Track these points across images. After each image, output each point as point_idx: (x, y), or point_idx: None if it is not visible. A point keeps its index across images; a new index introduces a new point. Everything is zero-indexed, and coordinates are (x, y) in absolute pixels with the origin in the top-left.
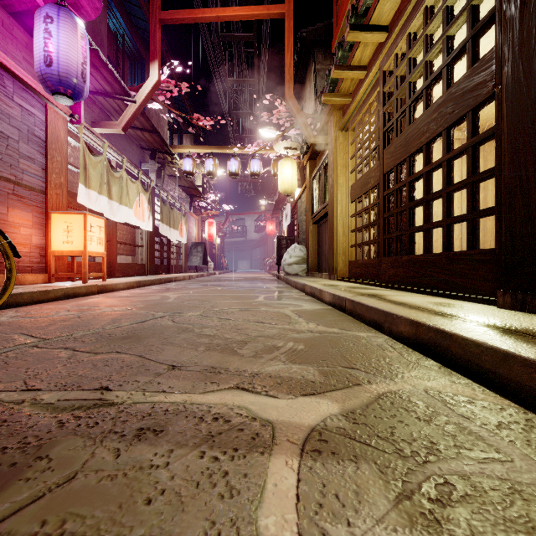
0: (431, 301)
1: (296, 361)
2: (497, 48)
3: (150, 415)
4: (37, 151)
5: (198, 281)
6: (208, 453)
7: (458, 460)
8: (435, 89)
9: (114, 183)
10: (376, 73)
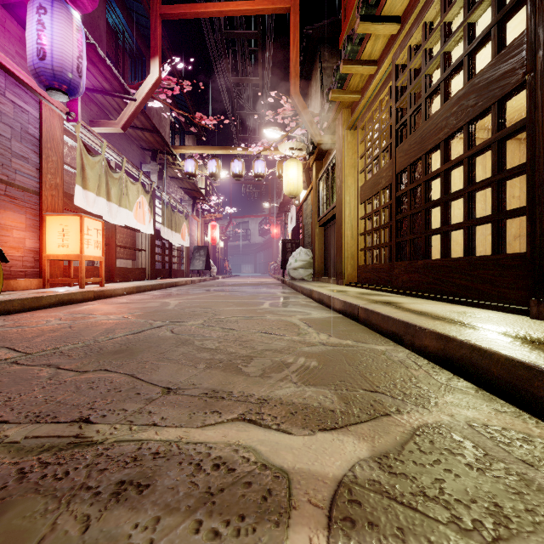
0: (453, 309)
1: (310, 382)
2: (528, 31)
3: (135, 461)
4: (31, 150)
5: (201, 286)
6: (205, 523)
7: (539, 535)
8: (449, 85)
9: (113, 185)
10: (388, 67)
